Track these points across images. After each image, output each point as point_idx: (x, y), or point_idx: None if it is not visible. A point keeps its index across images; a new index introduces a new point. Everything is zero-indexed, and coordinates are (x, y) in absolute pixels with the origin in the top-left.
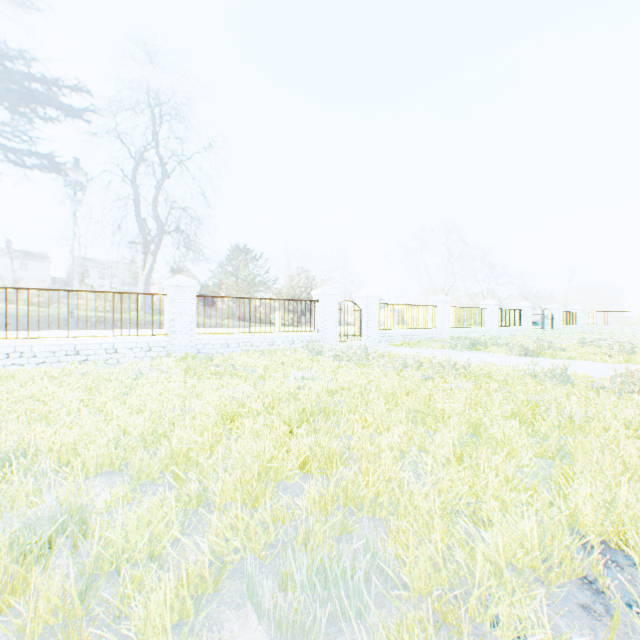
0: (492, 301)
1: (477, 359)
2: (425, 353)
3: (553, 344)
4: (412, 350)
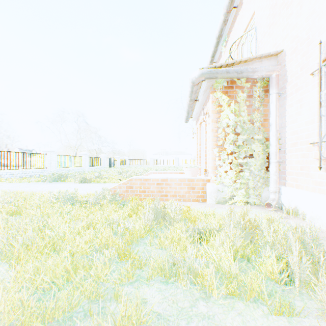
0: (85, 153)
1: (50, 188)
2: (15, 187)
3: (101, 175)
4: (7, 185)
